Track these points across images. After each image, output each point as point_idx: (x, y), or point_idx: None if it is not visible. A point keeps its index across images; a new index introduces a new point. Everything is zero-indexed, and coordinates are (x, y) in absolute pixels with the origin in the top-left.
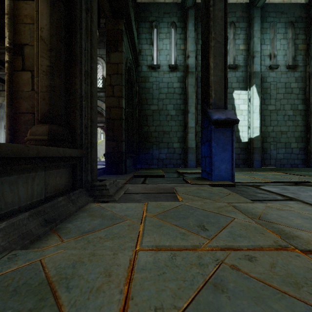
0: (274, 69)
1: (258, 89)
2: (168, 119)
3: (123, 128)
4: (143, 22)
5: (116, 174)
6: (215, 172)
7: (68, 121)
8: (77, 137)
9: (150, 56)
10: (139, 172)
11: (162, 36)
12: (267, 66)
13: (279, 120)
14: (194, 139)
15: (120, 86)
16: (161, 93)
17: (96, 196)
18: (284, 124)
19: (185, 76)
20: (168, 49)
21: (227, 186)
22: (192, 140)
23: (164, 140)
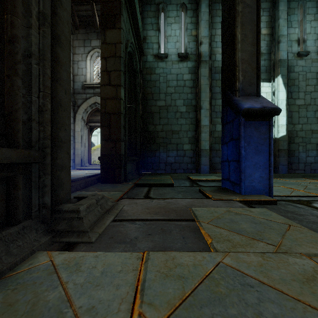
0: (303, 57)
1: (284, 80)
2: (177, 117)
3: (122, 125)
4: (148, 5)
5: (113, 183)
6: (245, 183)
7: (1, 97)
8: (16, 127)
9: (157, 44)
10: (142, 180)
11: (170, 20)
12: (295, 53)
13: (309, 117)
14: (208, 140)
15: (118, 72)
16: (169, 87)
17: (58, 231)
18: (316, 121)
19: (197, 66)
20: (178, 36)
21: (266, 204)
22: (205, 140)
23: (172, 140)
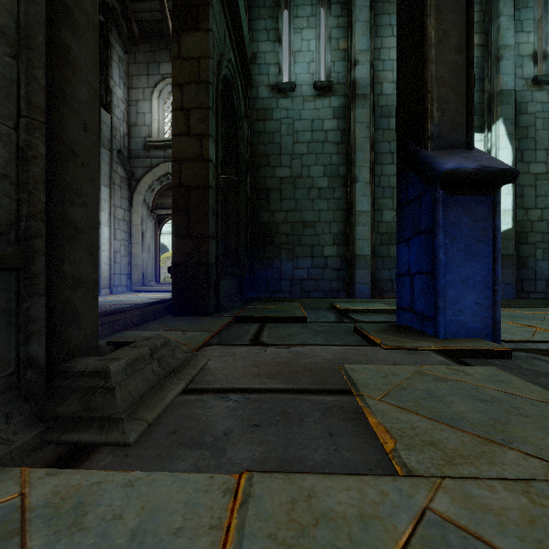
0: (543, 86)
1: (510, 128)
2: (312, 197)
3: (211, 209)
4: None
5: (195, 315)
6: (445, 315)
7: None
8: None
9: (276, 66)
10: (249, 310)
11: (300, 23)
12: (529, 79)
13: None
14: (368, 238)
15: (204, 111)
16: (297, 143)
17: (59, 418)
18: None
19: (348, 104)
20: (313, 51)
21: (489, 357)
22: (364, 239)
23: (303, 240)
